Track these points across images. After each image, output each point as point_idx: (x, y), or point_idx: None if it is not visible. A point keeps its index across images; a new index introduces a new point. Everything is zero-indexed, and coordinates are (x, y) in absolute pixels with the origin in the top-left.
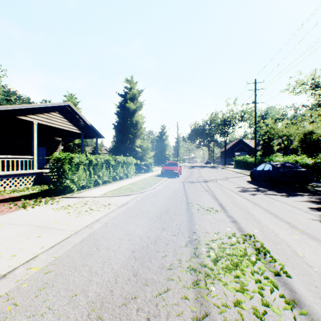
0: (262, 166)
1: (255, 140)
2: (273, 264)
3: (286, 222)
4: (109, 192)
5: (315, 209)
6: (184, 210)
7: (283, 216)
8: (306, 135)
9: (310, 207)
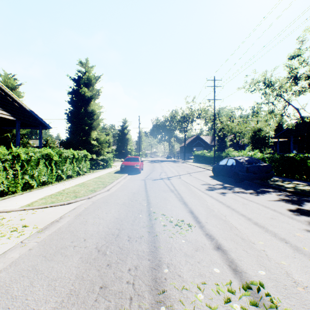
0: (224, 161)
1: (214, 135)
2: None
3: (284, 240)
4: (39, 201)
5: (296, 212)
6: (145, 229)
7: (274, 229)
8: (255, 132)
9: (289, 209)
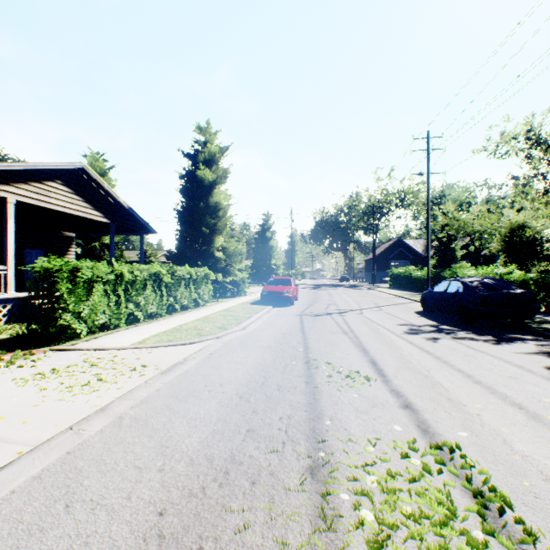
0: (443, 284)
1: (427, 239)
2: (531, 549)
3: (517, 405)
4: (153, 338)
5: None
6: (301, 379)
7: (506, 391)
8: (513, 231)
9: (549, 366)
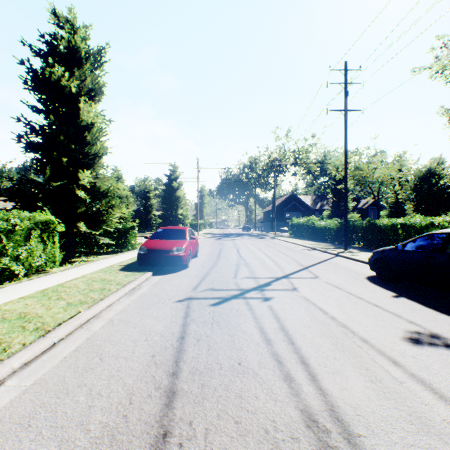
0: (430, 239)
1: (345, 184)
2: None
3: None
4: None
5: None
6: None
7: None
8: (423, 179)
9: None
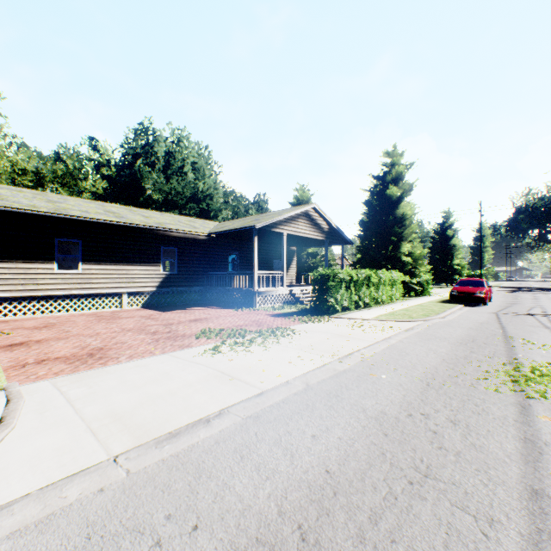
0: None
1: None
2: None
3: None
4: (381, 316)
5: None
6: (500, 342)
7: None
8: None
9: None
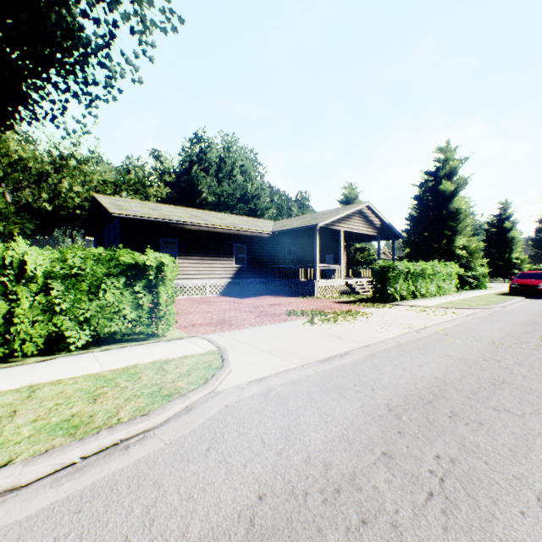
0: None
1: None
2: None
3: None
4: (440, 305)
5: None
6: None
7: None
8: None
9: None
